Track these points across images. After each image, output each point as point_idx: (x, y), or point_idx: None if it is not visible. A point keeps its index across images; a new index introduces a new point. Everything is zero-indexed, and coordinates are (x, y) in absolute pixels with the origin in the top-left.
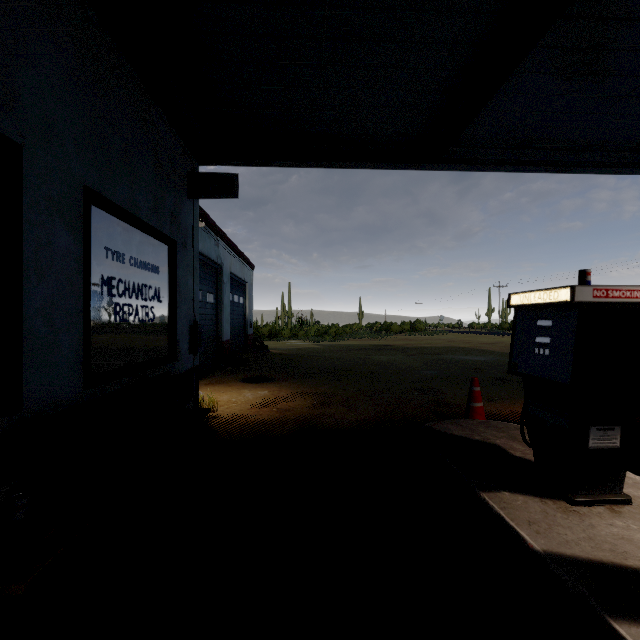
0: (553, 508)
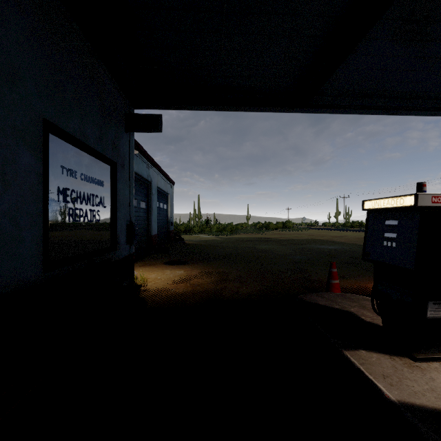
0: (400, 364)
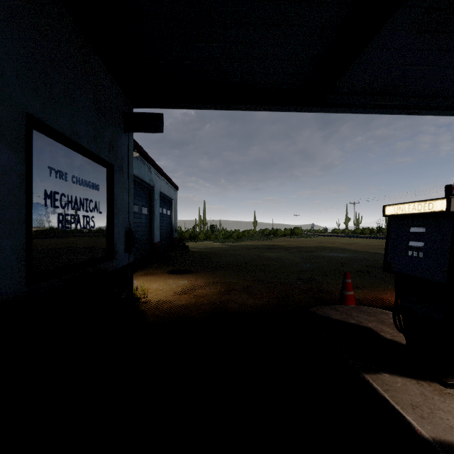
0: (430, 390)
